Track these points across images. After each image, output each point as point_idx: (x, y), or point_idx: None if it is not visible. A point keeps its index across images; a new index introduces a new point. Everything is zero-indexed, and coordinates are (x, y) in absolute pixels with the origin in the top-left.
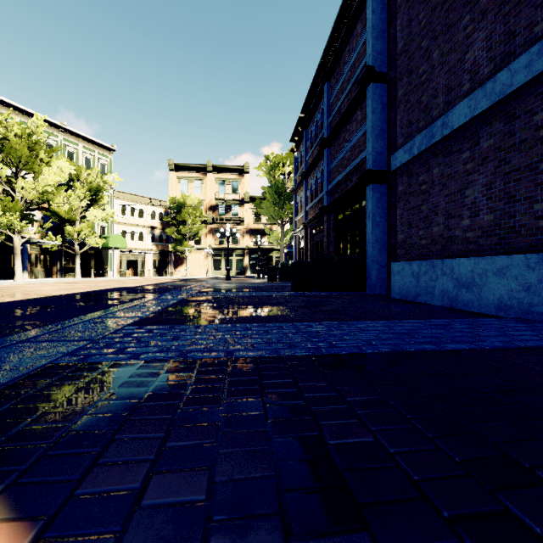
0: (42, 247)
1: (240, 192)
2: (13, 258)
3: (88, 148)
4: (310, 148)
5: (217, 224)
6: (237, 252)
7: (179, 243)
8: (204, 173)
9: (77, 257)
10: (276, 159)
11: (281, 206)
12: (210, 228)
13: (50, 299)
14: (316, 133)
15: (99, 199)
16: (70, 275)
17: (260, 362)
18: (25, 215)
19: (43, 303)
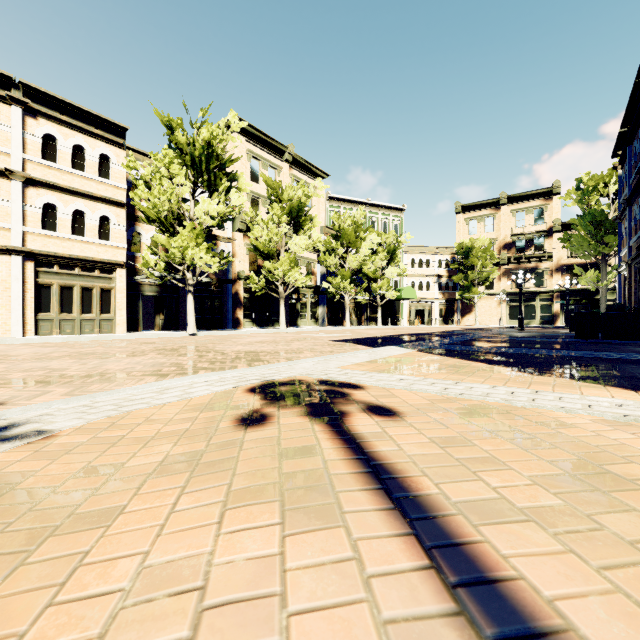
0: (356, 301)
1: (546, 220)
2: (341, 310)
3: (385, 213)
4: (635, 168)
5: (513, 264)
6: (541, 296)
7: (466, 290)
8: (496, 208)
9: (379, 308)
10: (592, 181)
11: (599, 239)
12: (504, 270)
13: (386, 337)
14: (639, 152)
15: (394, 258)
16: (373, 323)
17: (497, 353)
18: (352, 279)
19: (386, 338)
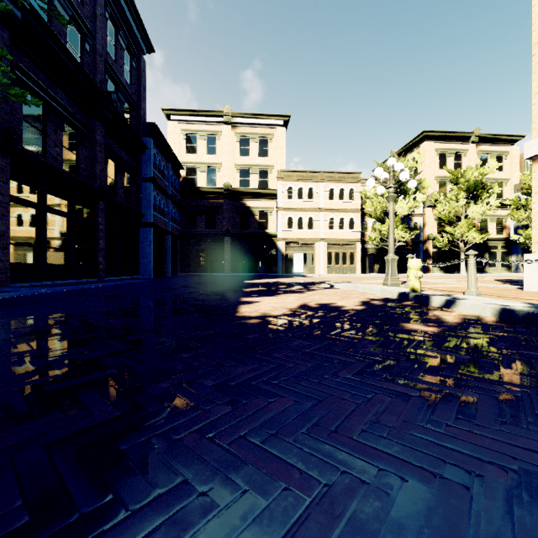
0: None
1: None
2: None
3: None
4: None
5: None
6: None
7: None
8: None
9: None
10: None
11: None
12: None
13: None
14: None
15: None
16: None
17: None
18: None
19: None
